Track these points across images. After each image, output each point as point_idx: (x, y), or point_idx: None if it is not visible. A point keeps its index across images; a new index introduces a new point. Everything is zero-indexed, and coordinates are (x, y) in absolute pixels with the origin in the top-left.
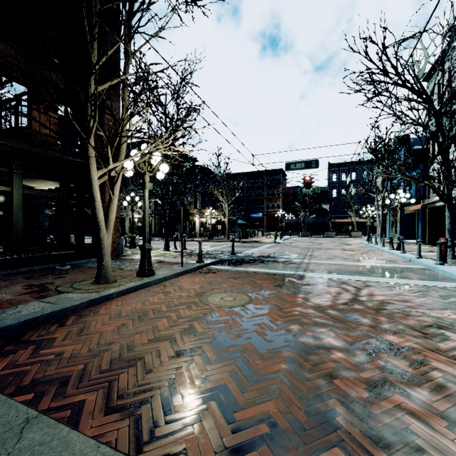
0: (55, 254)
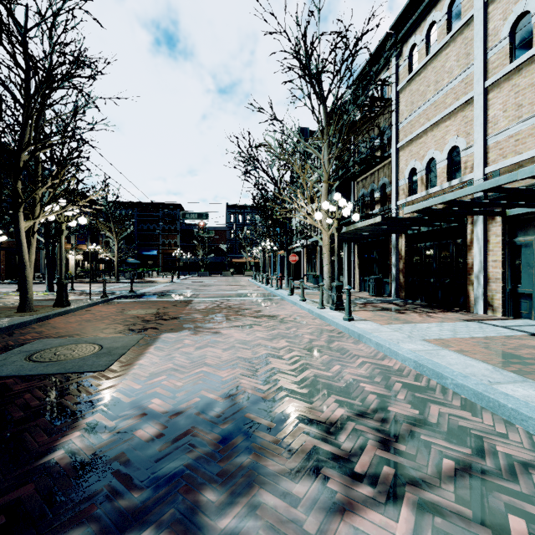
0: None
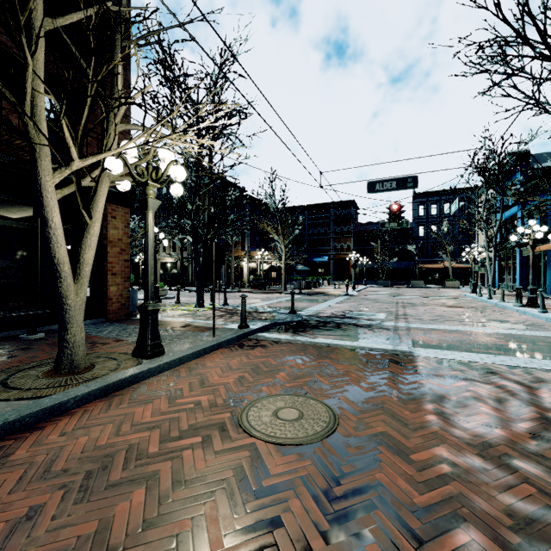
0: (18, 316)
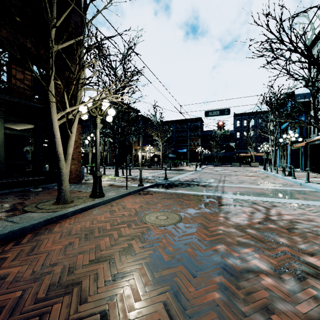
0: (30, 180)
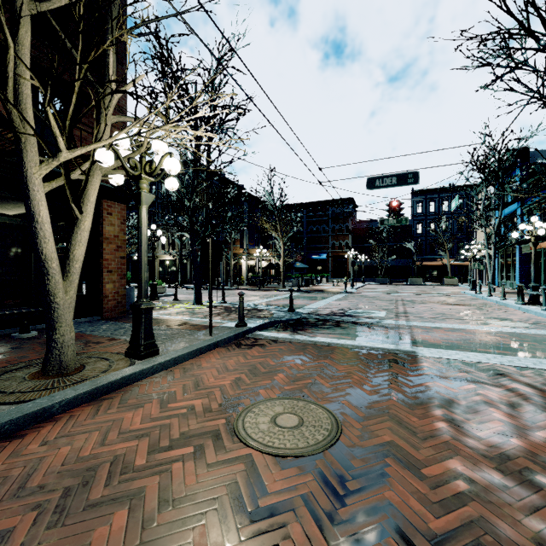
0: (10, 314)
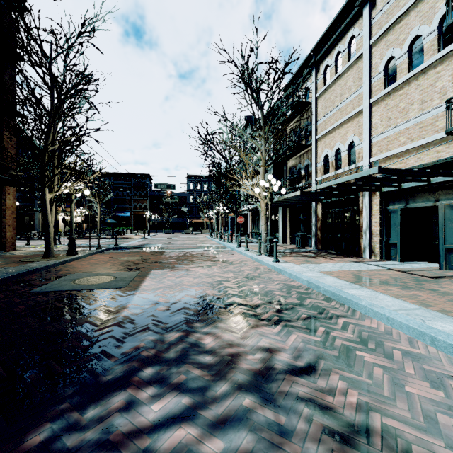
0: None
